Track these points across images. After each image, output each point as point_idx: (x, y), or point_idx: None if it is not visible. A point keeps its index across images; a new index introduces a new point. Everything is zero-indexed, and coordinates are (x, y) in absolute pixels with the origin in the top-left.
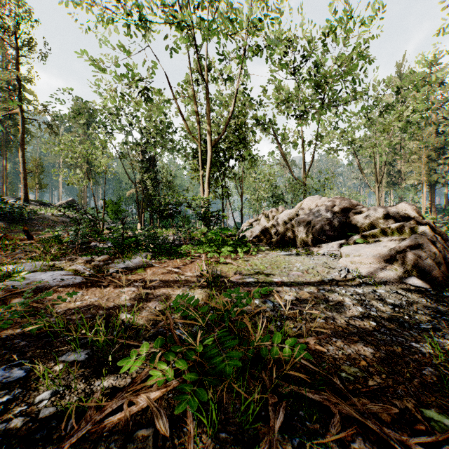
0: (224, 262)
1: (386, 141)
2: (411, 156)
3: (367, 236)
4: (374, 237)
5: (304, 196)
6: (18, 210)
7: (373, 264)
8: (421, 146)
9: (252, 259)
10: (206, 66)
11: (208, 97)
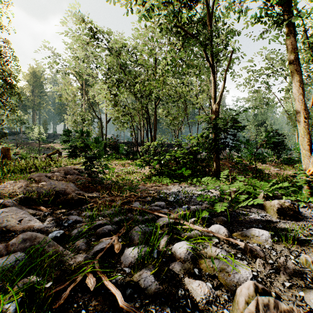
0: None
1: None
2: None
3: None
4: None
5: None
6: None
7: None
8: None
9: None
10: None
11: None
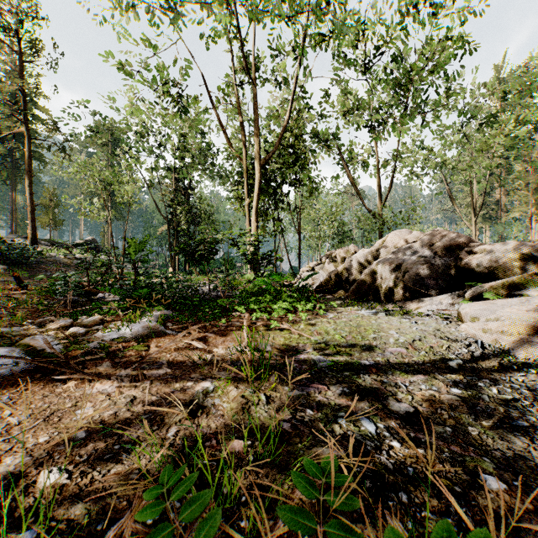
0: (277, 327)
1: (488, 161)
2: (515, 182)
3: (500, 288)
4: (512, 289)
5: (380, 232)
6: (20, 251)
7: (525, 336)
8: (529, 169)
9: (321, 322)
10: (253, 59)
11: (256, 101)
